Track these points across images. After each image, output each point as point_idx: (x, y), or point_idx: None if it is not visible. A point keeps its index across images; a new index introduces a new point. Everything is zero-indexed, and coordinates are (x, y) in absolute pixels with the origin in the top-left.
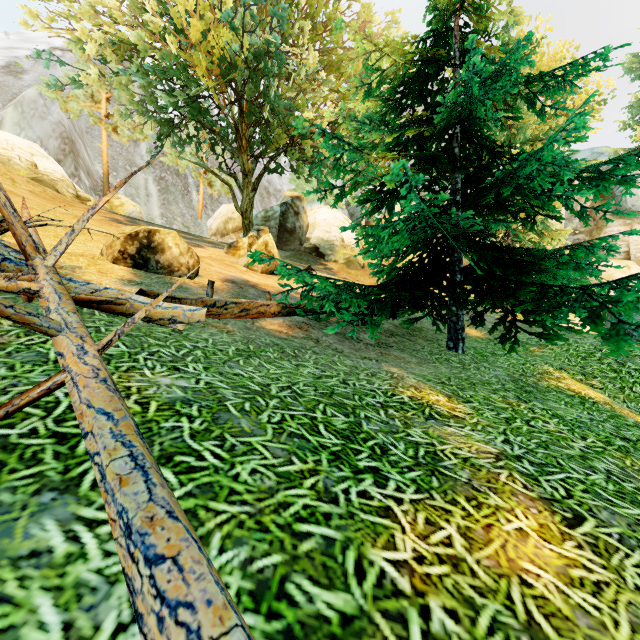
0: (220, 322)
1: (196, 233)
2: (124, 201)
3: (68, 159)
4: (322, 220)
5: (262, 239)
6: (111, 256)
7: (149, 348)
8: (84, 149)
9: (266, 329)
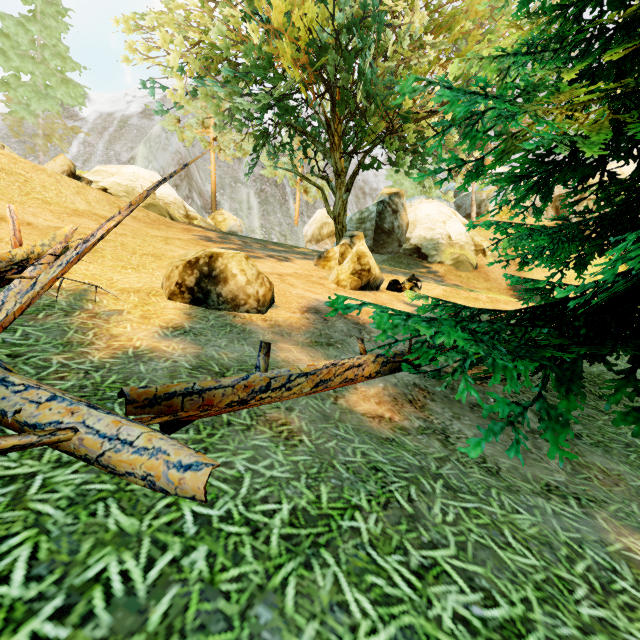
0: (281, 406)
1: (292, 241)
2: (226, 216)
3: (183, 183)
4: (424, 216)
5: (355, 248)
6: (168, 290)
7: (84, 563)
8: (197, 172)
9: (356, 414)
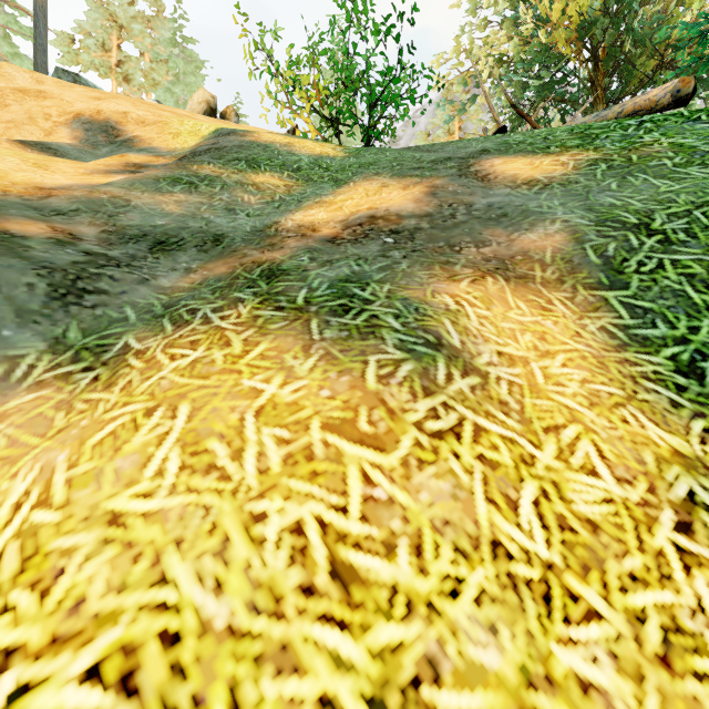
0: None
1: None
2: None
3: None
4: None
5: None
6: None
7: None
8: None
9: None
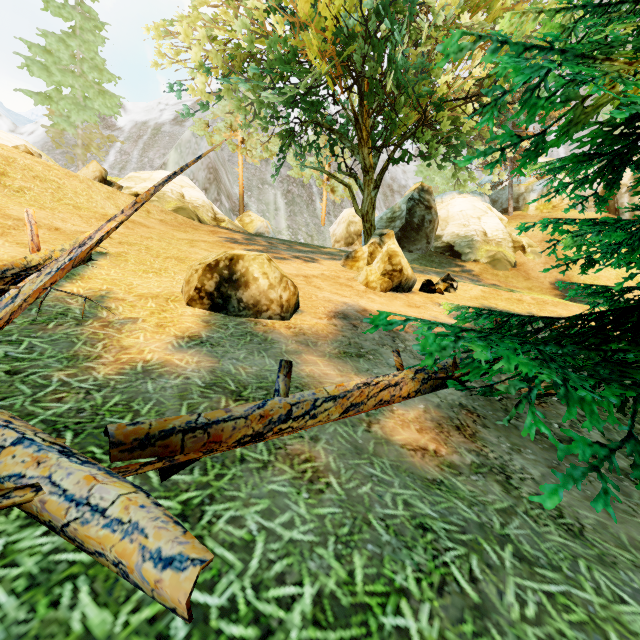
0: (305, 435)
1: (319, 241)
2: (253, 218)
3: (212, 186)
4: (457, 212)
5: (385, 247)
6: (186, 295)
7: None
8: (225, 175)
9: (394, 446)
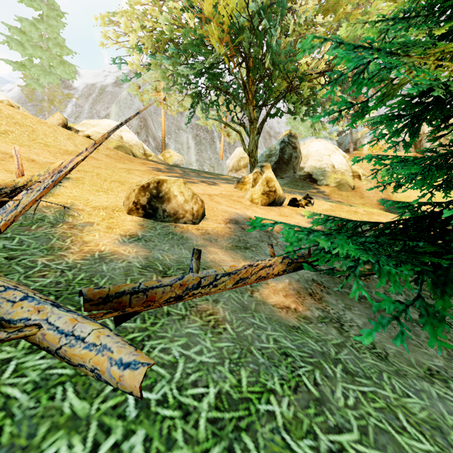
0: (209, 299)
1: (218, 170)
2: (172, 154)
3: (142, 131)
4: (314, 151)
5: (264, 175)
6: (127, 207)
7: (38, 448)
8: (152, 123)
9: (268, 305)
